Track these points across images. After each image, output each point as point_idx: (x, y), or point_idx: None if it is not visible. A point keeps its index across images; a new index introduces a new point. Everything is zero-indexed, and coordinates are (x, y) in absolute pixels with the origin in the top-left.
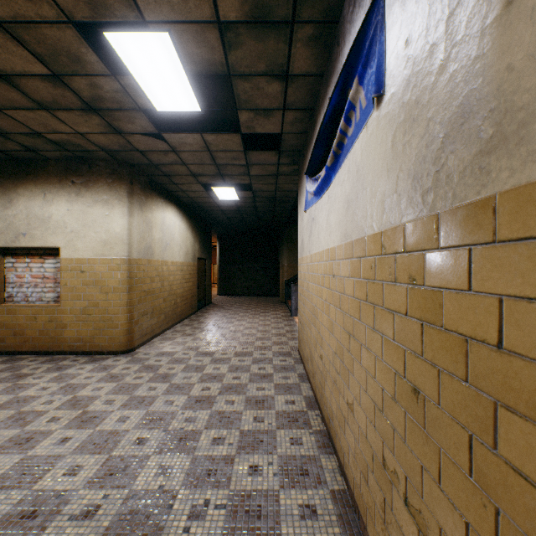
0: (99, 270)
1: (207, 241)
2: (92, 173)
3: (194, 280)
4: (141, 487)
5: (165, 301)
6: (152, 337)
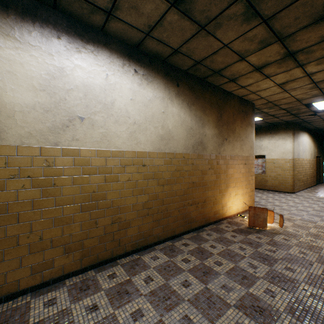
0: (280, 163)
1: (320, 146)
2: (277, 129)
3: (314, 168)
4: None
5: (303, 176)
6: (299, 190)
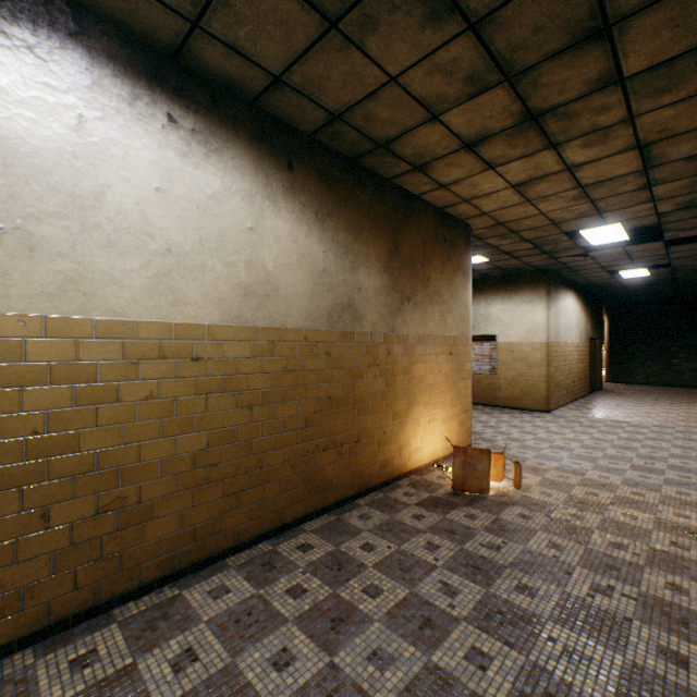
0: (524, 351)
1: (597, 319)
2: (519, 282)
3: (586, 362)
4: (610, 453)
5: (565, 378)
6: (558, 406)
